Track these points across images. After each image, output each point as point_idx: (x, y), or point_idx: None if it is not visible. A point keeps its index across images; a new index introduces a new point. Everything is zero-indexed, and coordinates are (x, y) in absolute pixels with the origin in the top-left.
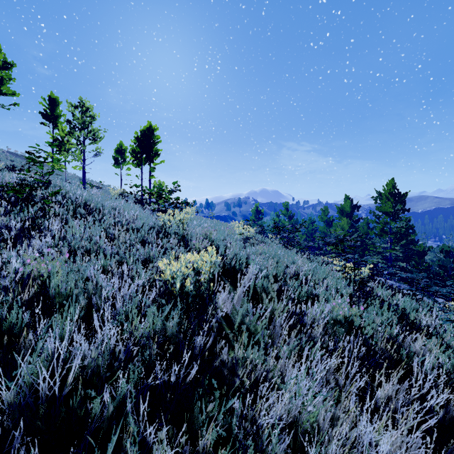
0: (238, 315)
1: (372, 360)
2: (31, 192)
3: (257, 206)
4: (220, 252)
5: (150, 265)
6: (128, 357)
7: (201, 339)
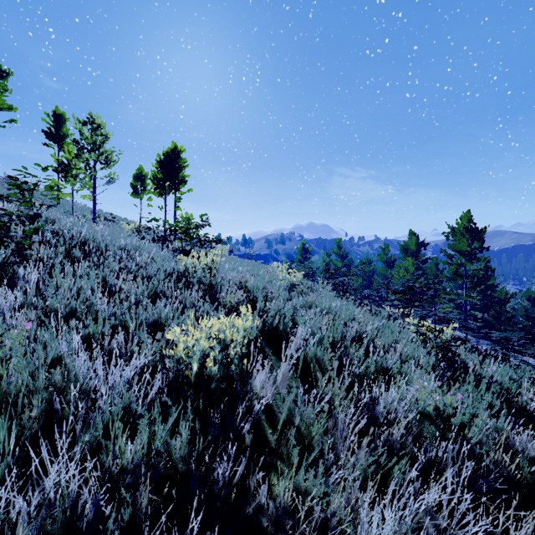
0: (283, 410)
1: (484, 481)
2: (0, 229)
3: (304, 244)
4: (259, 306)
5: (158, 334)
6: (97, 517)
7: (225, 466)
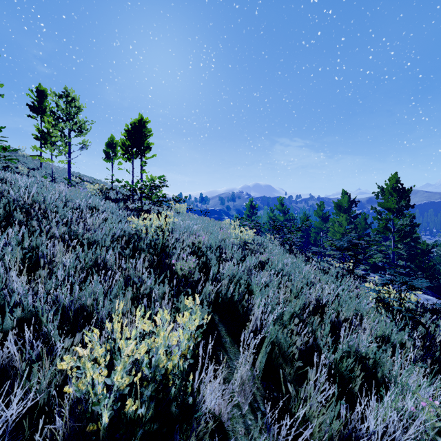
0: None
1: None
2: None
3: (252, 201)
4: (212, 271)
5: (67, 341)
6: None
7: None
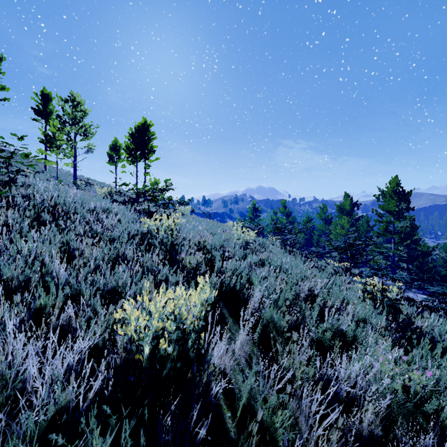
0: (244, 396)
1: None
2: None
3: (255, 204)
4: (217, 266)
5: (111, 307)
6: None
7: None
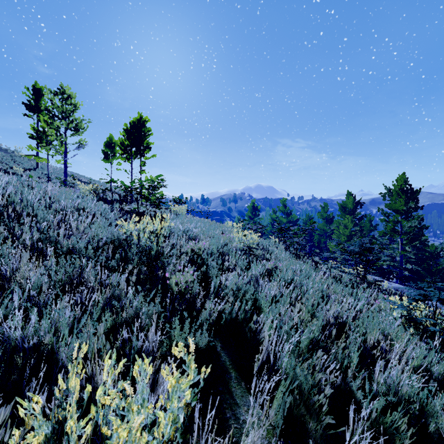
0: None
1: None
2: None
3: (254, 202)
4: (213, 284)
5: None
6: None
7: None
